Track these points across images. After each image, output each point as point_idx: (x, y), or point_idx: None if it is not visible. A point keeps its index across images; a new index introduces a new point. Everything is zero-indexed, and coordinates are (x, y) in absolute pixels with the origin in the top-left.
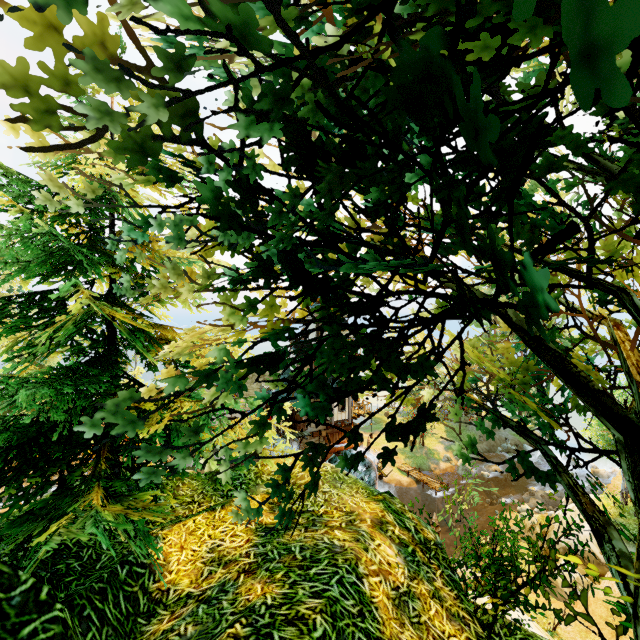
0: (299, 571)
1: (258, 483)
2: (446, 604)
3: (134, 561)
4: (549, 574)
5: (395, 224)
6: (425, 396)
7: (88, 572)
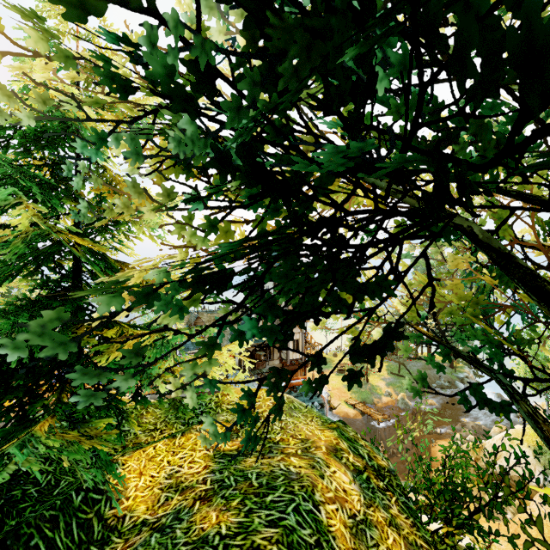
0: (255, 498)
1: (218, 412)
2: (403, 532)
3: (90, 487)
4: (503, 501)
5: (360, 115)
6: (376, 330)
7: (45, 498)
